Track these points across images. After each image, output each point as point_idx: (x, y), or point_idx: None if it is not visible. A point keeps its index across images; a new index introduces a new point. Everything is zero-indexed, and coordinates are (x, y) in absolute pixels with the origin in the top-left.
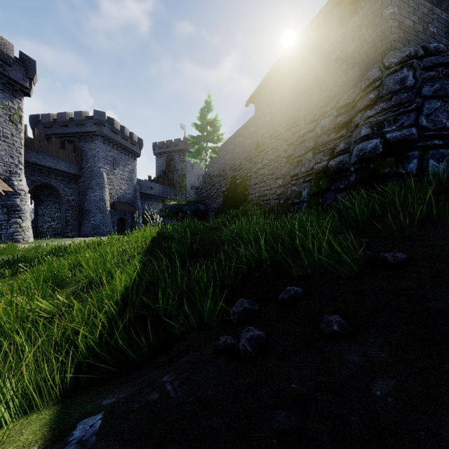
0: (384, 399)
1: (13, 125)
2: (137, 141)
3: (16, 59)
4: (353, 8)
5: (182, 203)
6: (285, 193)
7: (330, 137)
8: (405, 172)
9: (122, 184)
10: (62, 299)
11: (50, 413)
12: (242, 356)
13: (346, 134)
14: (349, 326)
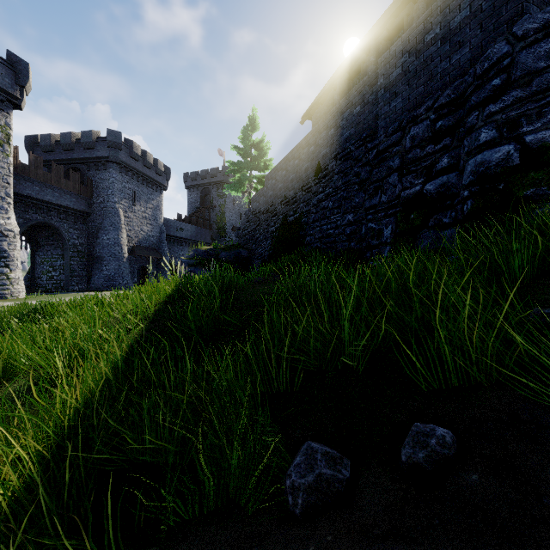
0: None
1: None
2: (164, 170)
3: (2, 61)
4: None
5: (219, 248)
6: (357, 232)
7: (425, 151)
8: None
9: (144, 224)
10: None
11: None
12: None
13: (451, 144)
14: None
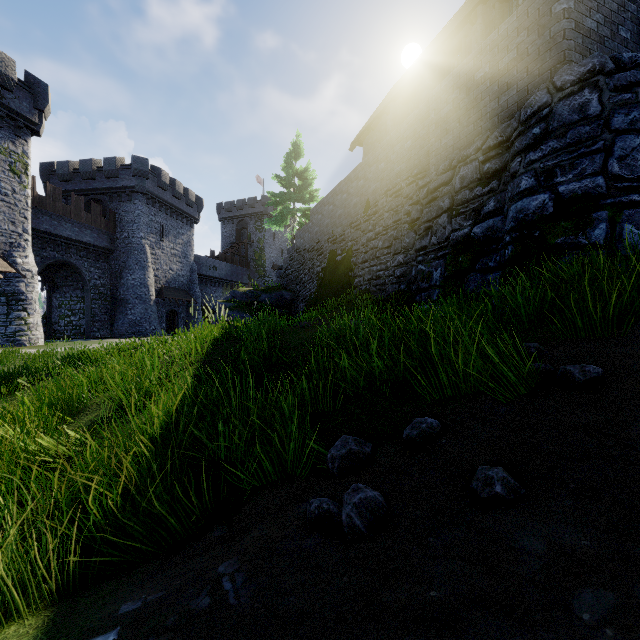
0: (598, 630)
1: (15, 177)
2: (195, 200)
3: (19, 83)
4: (505, 7)
5: (259, 290)
6: (407, 274)
7: (473, 193)
8: (587, 243)
9: (173, 262)
10: (72, 433)
11: (38, 624)
12: (346, 534)
13: (497, 187)
14: (521, 486)
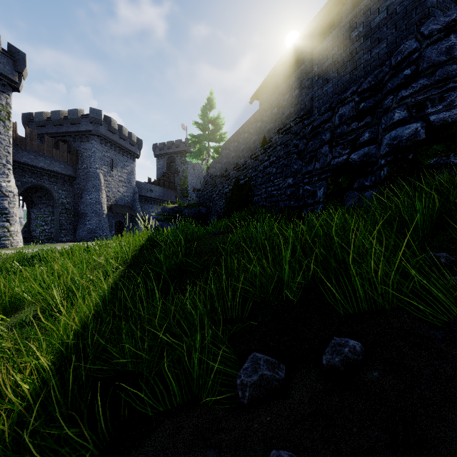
0: None
1: (1, 122)
2: (136, 141)
3: (4, 52)
4: None
5: (182, 206)
6: (296, 193)
7: (350, 127)
8: None
9: (120, 186)
10: None
11: None
12: None
13: (371, 122)
14: None
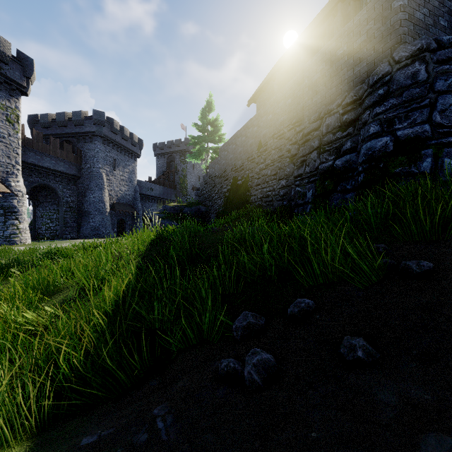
0: None
1: (10, 124)
2: (137, 141)
3: (13, 58)
4: (358, 4)
5: (183, 205)
6: (288, 194)
7: (335, 136)
8: (418, 172)
9: (122, 185)
10: (49, 309)
11: None
12: (247, 386)
13: (353, 132)
14: (376, 352)
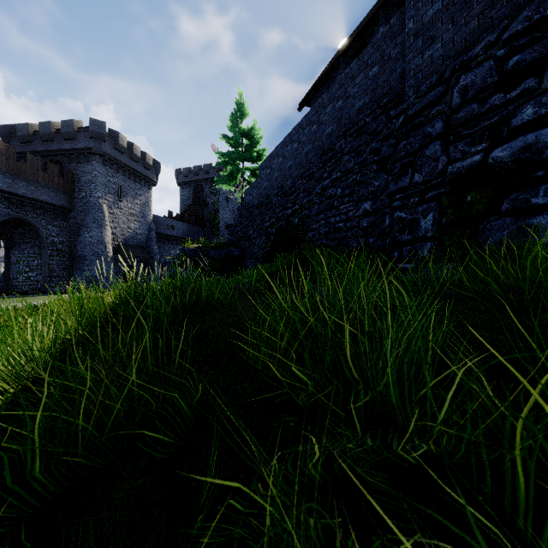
0: None
1: None
2: (153, 164)
3: None
4: None
5: (208, 246)
6: (377, 225)
7: (488, 104)
8: None
9: (131, 221)
10: None
11: None
12: None
13: (537, 86)
14: None
